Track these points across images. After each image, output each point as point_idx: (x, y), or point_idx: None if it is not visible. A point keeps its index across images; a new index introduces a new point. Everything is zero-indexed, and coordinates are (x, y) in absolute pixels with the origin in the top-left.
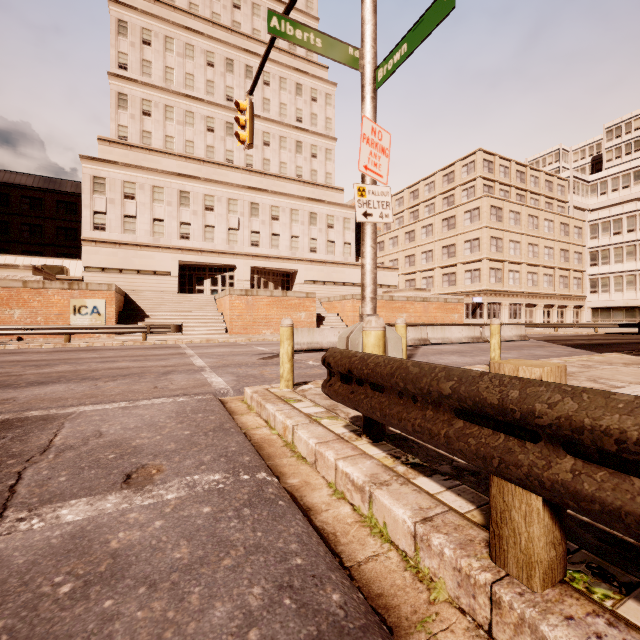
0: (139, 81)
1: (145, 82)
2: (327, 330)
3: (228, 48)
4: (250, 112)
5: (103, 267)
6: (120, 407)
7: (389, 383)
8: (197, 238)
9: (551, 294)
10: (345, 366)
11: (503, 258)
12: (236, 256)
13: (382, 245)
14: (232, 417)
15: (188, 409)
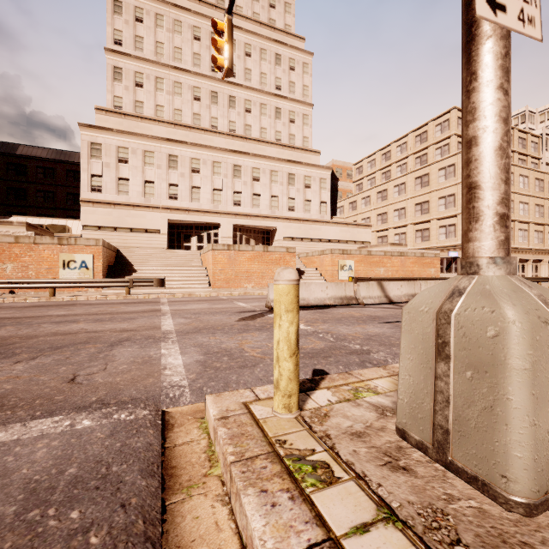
0: (132, 55)
1: (138, 56)
2: (314, 285)
3: None
4: (229, 32)
5: (99, 226)
6: None
7: None
8: (184, 198)
9: (526, 249)
10: None
11: None
12: (220, 215)
13: (354, 205)
14: (162, 504)
15: (67, 474)
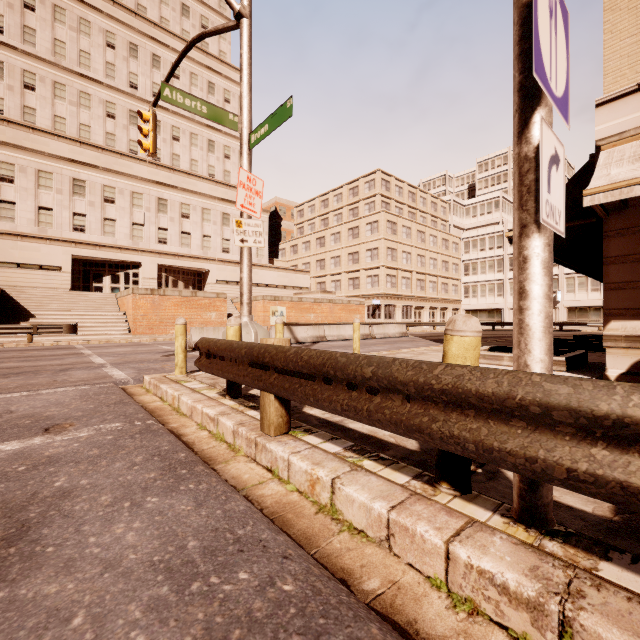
0: (19, 49)
1: (27, 51)
2: None
3: (132, 32)
4: (154, 123)
5: None
6: (23, 395)
7: (225, 354)
8: (94, 231)
9: (435, 298)
10: (206, 347)
11: (397, 266)
12: (141, 253)
13: (296, 248)
14: (131, 397)
15: (91, 393)
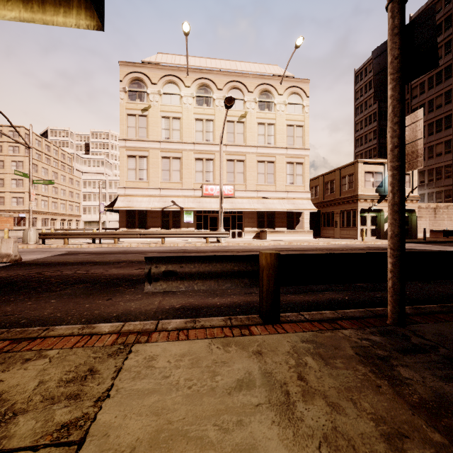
0: None
1: None
2: None
3: None
4: None
5: None
6: None
7: (53, 234)
8: None
9: (65, 214)
10: (45, 234)
11: (38, 193)
12: None
13: None
14: None
15: None
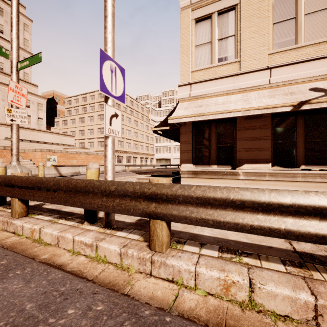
0: None
1: None
2: None
3: None
4: None
5: None
6: None
7: None
8: None
9: (142, 153)
10: None
11: (124, 137)
12: None
13: (66, 122)
14: None
15: None
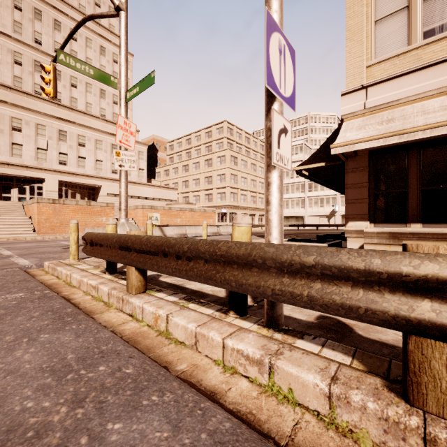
0: None
1: None
2: None
3: (37, 0)
4: (54, 74)
5: None
6: None
7: (103, 242)
8: (3, 153)
9: (262, 208)
10: (90, 238)
11: (238, 187)
12: (45, 171)
13: (168, 172)
14: (33, 277)
15: None
